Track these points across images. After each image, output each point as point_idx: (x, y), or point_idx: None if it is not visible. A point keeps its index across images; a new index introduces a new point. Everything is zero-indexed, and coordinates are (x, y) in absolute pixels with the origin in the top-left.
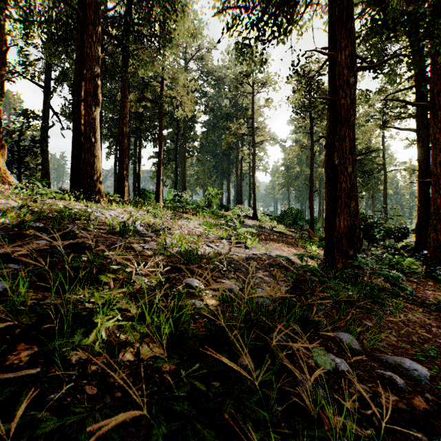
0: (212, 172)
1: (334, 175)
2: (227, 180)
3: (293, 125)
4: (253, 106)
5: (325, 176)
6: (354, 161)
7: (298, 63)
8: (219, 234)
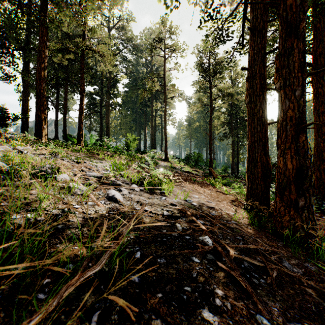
0: (132, 124)
1: (260, 109)
2: (144, 130)
3: (196, 86)
4: (164, 68)
5: (248, 111)
6: (304, 82)
7: (212, 4)
8: (130, 176)
